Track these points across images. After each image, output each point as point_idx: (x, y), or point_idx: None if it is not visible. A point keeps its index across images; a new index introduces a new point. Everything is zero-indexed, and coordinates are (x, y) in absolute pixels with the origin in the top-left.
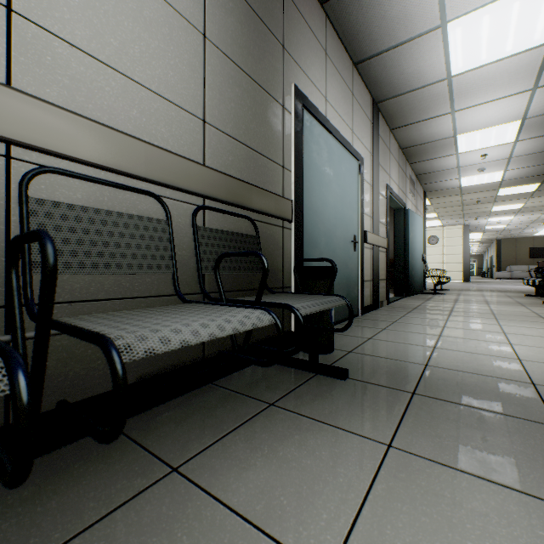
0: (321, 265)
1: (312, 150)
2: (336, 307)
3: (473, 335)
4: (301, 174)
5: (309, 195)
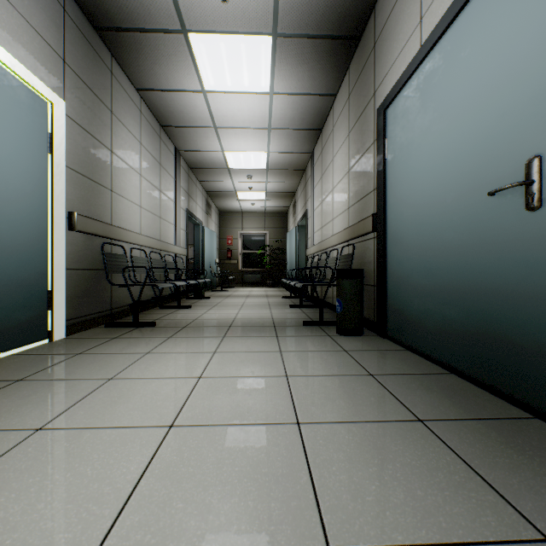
0: (409, 264)
1: (396, 135)
2: (440, 335)
3: (239, 391)
4: (382, 181)
5: (393, 190)
